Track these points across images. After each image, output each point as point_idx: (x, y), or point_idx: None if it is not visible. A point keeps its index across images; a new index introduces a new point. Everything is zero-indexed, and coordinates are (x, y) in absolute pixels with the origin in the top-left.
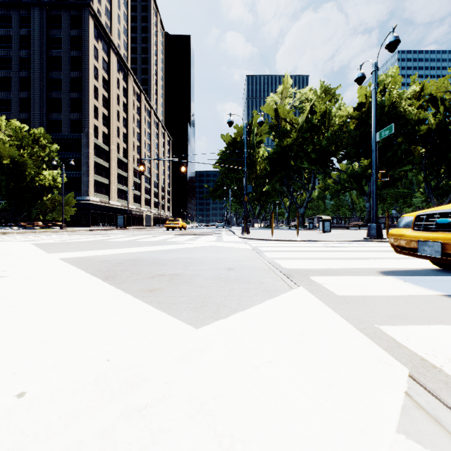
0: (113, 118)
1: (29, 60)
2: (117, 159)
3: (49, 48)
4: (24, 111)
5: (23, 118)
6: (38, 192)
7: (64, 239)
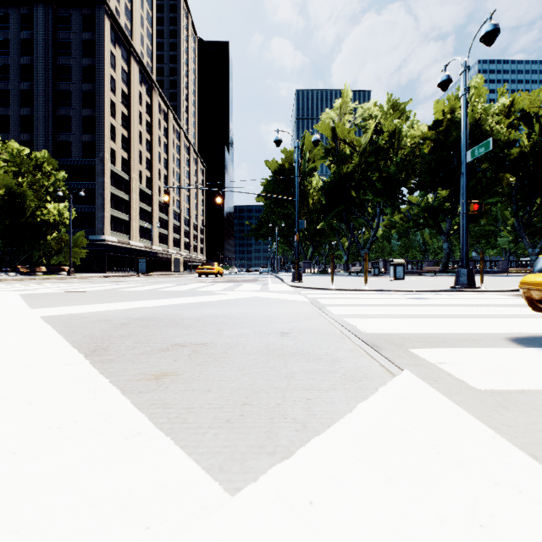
0: (135, 141)
1: (32, 70)
2: (139, 190)
3: (56, 55)
4: (25, 132)
5: (24, 139)
6: (40, 229)
7: (66, 288)
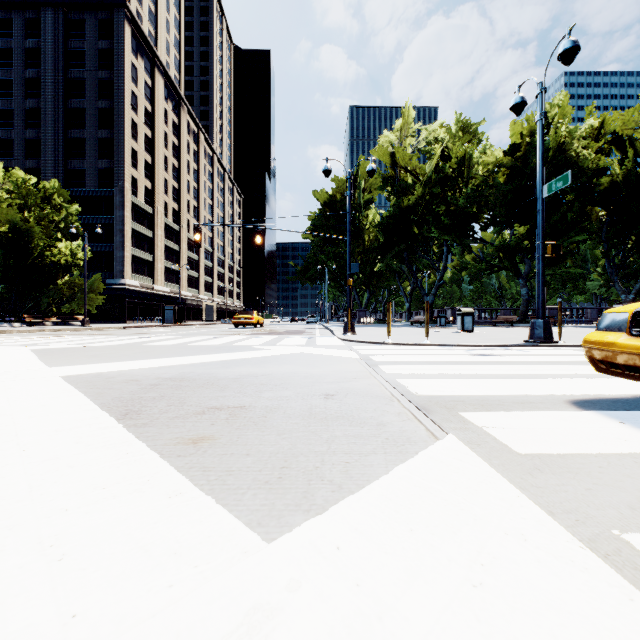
0: (159, 167)
1: (39, 84)
2: (165, 226)
3: (67, 67)
4: (31, 157)
5: (30, 166)
6: (50, 272)
7: (82, 342)
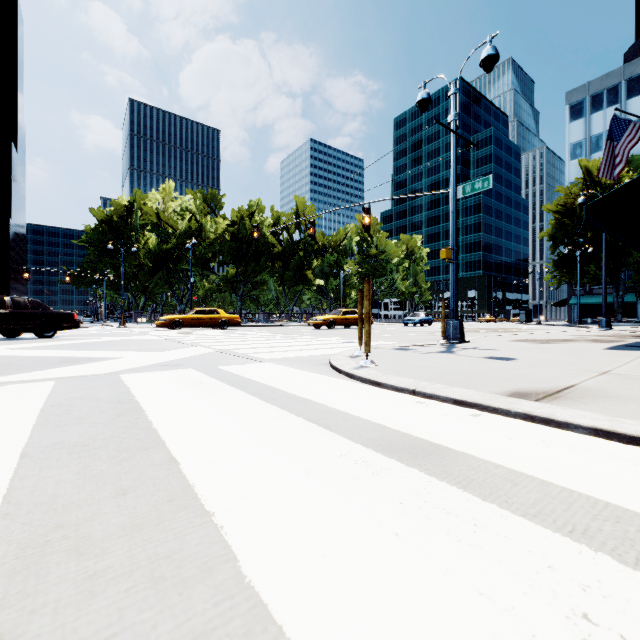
0: None
1: None
2: None
3: None
4: None
5: None
6: None
7: None
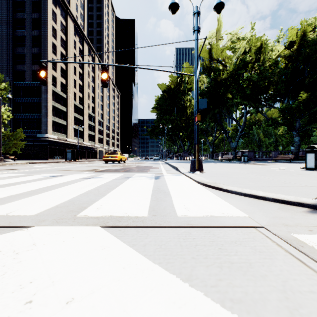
0: (70, 72)
1: None
2: (74, 105)
3: (15, 12)
4: None
5: None
6: None
7: None
